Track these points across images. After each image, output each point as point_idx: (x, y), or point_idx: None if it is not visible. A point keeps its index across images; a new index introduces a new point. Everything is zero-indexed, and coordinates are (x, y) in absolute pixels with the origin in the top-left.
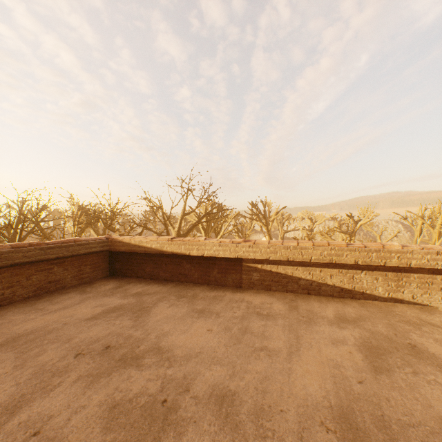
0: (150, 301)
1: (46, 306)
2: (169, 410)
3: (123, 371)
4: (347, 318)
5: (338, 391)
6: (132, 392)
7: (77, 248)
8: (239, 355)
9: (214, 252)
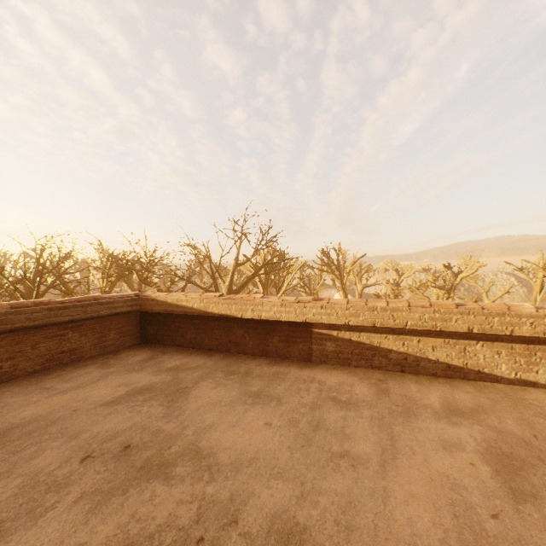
0: (190, 379)
1: (55, 385)
2: None
3: (144, 486)
4: (459, 409)
5: (463, 532)
6: (154, 523)
7: (97, 308)
8: (309, 464)
9: (274, 314)
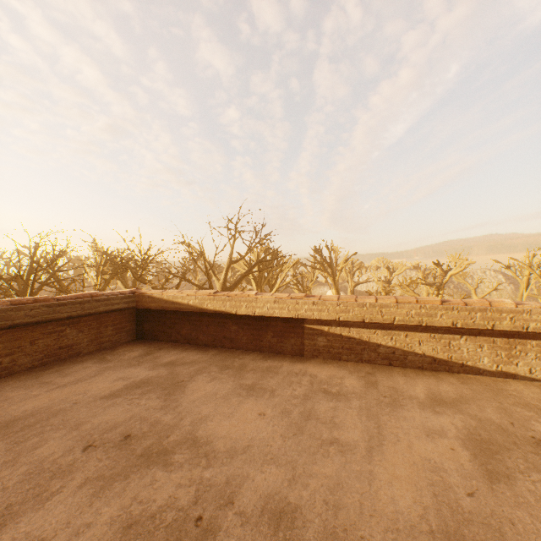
0: (186, 373)
1: (54, 379)
2: (205, 533)
3: (145, 472)
4: (443, 399)
5: (441, 508)
6: (155, 504)
7: (94, 304)
8: (301, 450)
9: (268, 310)
